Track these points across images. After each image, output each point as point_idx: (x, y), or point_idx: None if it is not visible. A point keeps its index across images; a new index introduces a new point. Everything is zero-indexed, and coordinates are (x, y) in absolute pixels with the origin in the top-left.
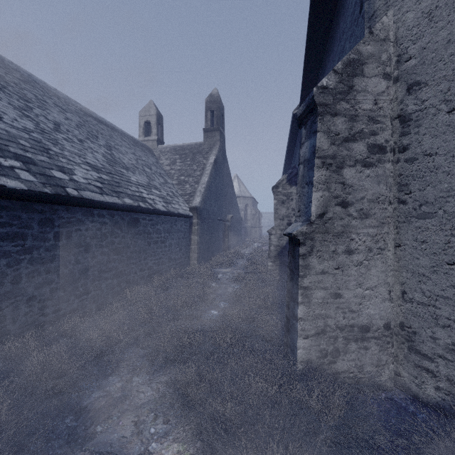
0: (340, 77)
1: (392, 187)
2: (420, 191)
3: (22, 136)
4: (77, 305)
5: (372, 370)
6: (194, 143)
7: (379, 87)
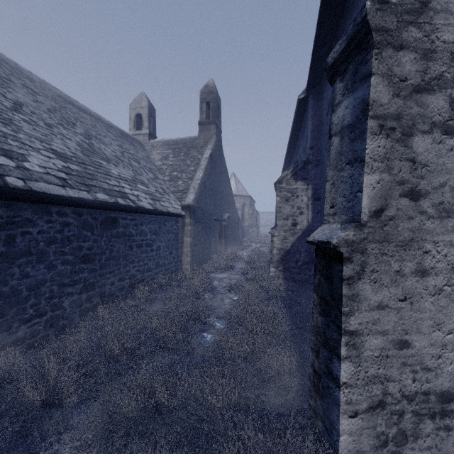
0: None
1: None
2: None
3: None
4: (25, 332)
5: None
6: (188, 138)
7: None
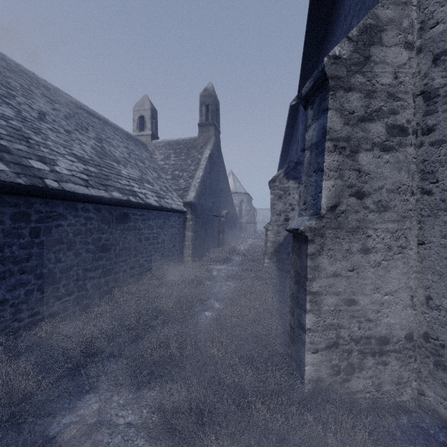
0: (355, 46)
1: (415, 175)
2: None
3: None
4: (58, 307)
5: (391, 389)
6: (189, 138)
7: (400, 58)
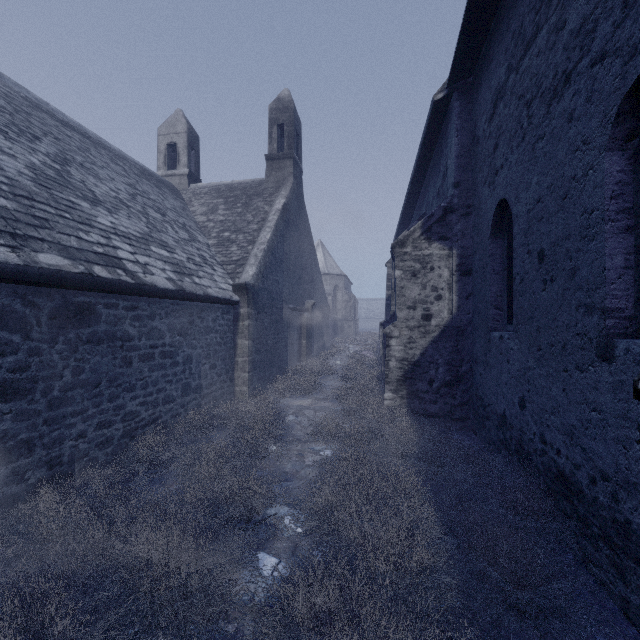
0: None
1: None
2: None
3: None
4: None
5: None
6: (250, 181)
7: None
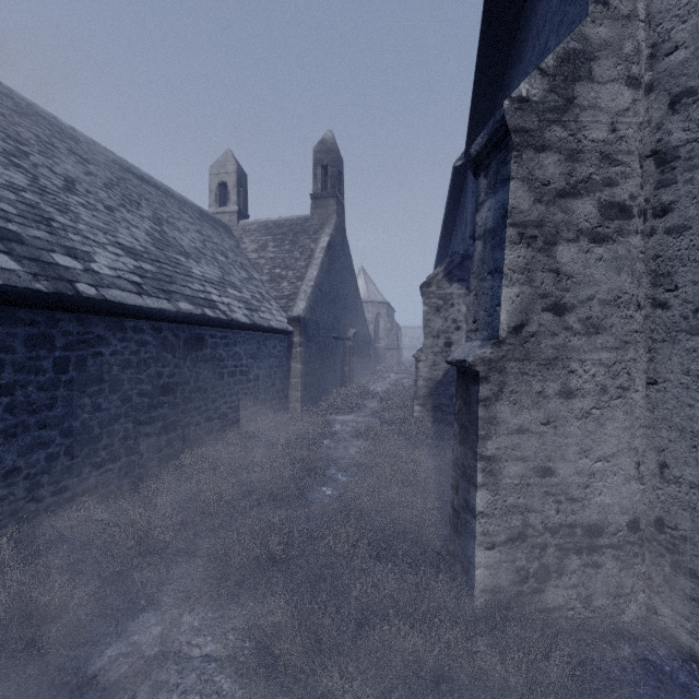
0: (551, 82)
1: (643, 278)
2: (696, 285)
3: (4, 196)
4: (97, 480)
5: (607, 604)
6: (296, 218)
7: (620, 100)
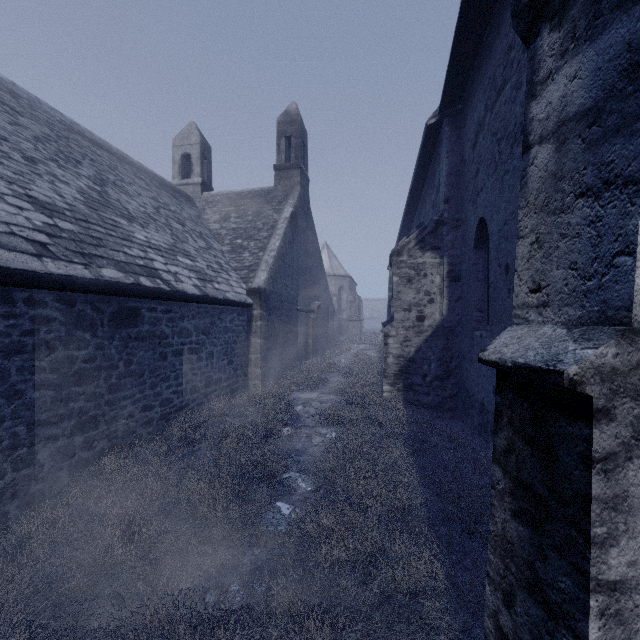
0: None
1: None
2: None
3: None
4: None
5: None
6: (260, 189)
7: None
